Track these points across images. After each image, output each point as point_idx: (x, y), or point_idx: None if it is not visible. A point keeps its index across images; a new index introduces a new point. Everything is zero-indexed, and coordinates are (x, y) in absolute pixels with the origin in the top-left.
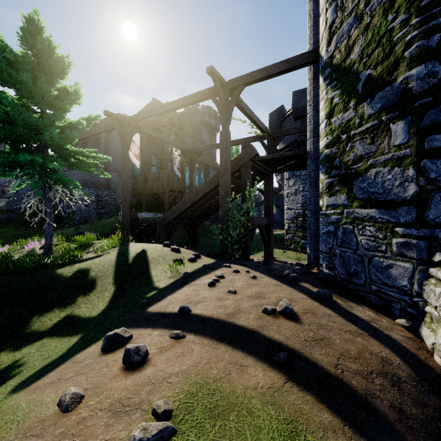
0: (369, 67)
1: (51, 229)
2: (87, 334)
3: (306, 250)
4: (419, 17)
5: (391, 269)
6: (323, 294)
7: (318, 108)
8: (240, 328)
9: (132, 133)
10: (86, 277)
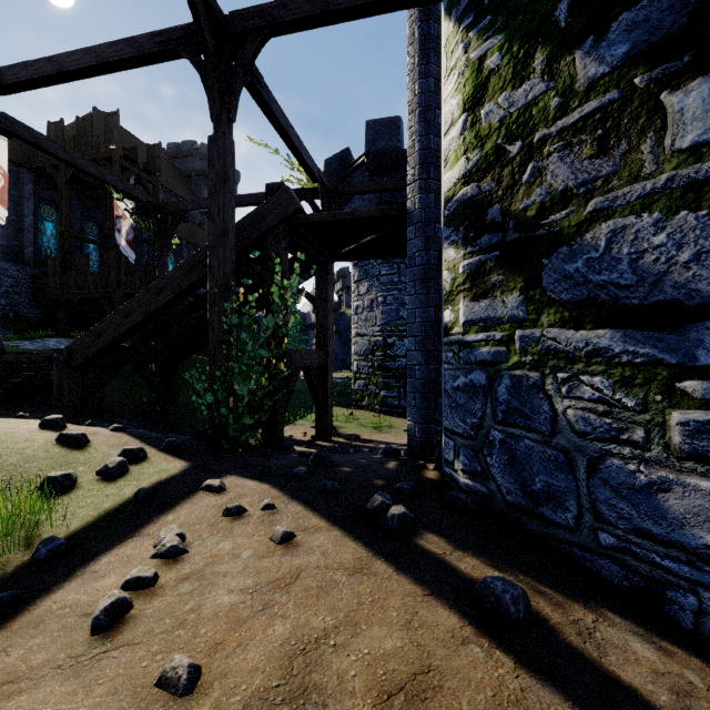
0: None
1: None
2: None
3: (390, 409)
4: None
5: (666, 494)
6: (509, 603)
7: (430, 118)
8: None
9: None
10: None
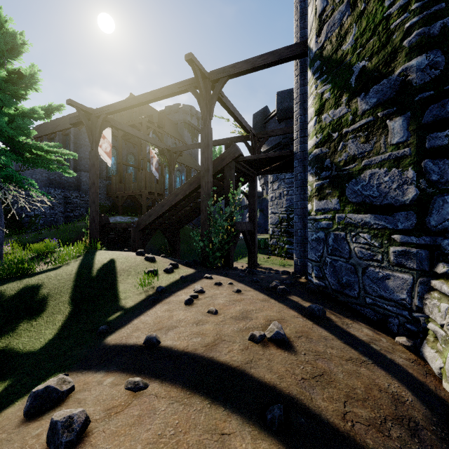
0: (363, 58)
1: (1, 235)
2: (17, 380)
3: (291, 255)
4: (419, 2)
5: (388, 280)
6: (316, 311)
7: (305, 106)
8: (221, 366)
9: (102, 127)
10: (35, 295)
